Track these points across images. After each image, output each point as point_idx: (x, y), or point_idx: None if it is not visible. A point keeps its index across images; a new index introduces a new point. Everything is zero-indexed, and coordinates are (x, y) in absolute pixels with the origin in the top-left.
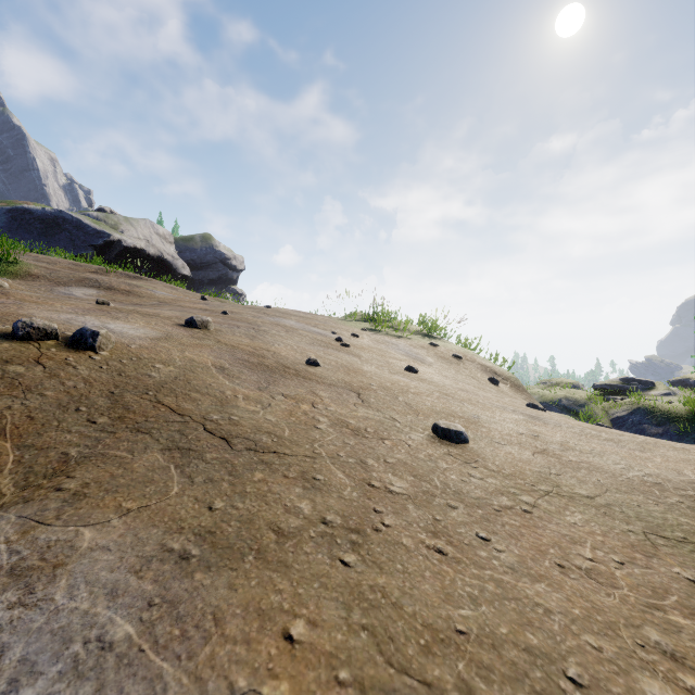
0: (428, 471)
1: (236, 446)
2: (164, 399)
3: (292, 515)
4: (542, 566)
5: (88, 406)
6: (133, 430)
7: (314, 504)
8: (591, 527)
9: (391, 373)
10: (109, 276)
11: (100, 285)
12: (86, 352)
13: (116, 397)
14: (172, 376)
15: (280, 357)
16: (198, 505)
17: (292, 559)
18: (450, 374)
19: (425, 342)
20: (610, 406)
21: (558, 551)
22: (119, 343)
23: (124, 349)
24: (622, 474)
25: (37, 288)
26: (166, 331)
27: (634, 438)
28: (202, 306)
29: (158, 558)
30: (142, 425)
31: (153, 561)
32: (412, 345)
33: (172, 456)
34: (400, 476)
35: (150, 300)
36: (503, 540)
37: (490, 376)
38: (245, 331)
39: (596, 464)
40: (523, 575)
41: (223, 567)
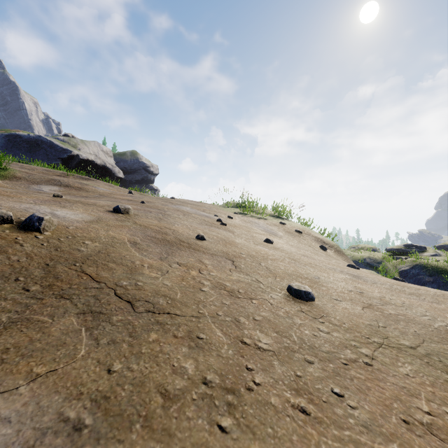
0: (287, 327)
1: (138, 309)
2: (87, 268)
3: (178, 375)
4: (390, 422)
5: (26, 276)
6: (57, 296)
7: (197, 363)
8: (420, 377)
9: (255, 244)
10: (68, 178)
11: (61, 183)
12: (33, 232)
13: (50, 268)
14: (96, 250)
15: (178, 234)
16: (99, 368)
17: (175, 426)
18: (294, 243)
19: (276, 221)
20: (398, 263)
21: (400, 404)
22: (61, 225)
23: (63, 229)
24: (430, 324)
25: (18, 186)
26: (98, 216)
27: (428, 291)
28: (128, 198)
29: (52, 430)
30: (66, 291)
31: (48, 434)
32: (268, 224)
33: (84, 319)
34: (265, 332)
35: (94, 193)
36: (354, 395)
37: (320, 244)
38: (155, 215)
39: (409, 316)
40: (377, 434)
41: (111, 439)
